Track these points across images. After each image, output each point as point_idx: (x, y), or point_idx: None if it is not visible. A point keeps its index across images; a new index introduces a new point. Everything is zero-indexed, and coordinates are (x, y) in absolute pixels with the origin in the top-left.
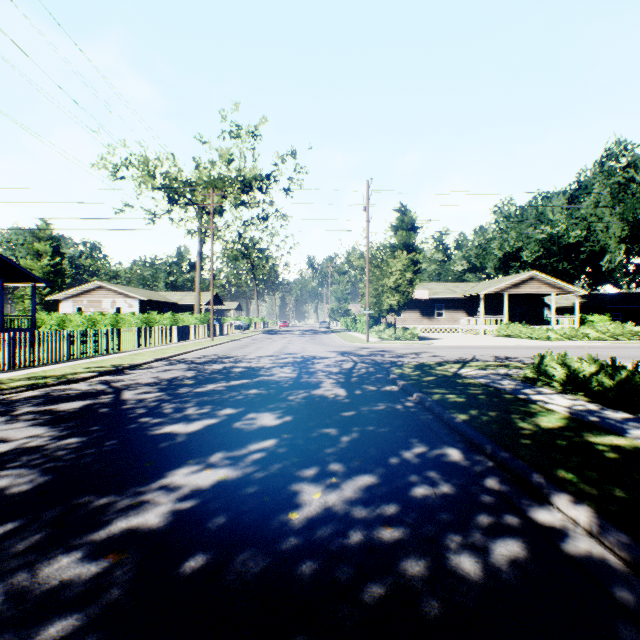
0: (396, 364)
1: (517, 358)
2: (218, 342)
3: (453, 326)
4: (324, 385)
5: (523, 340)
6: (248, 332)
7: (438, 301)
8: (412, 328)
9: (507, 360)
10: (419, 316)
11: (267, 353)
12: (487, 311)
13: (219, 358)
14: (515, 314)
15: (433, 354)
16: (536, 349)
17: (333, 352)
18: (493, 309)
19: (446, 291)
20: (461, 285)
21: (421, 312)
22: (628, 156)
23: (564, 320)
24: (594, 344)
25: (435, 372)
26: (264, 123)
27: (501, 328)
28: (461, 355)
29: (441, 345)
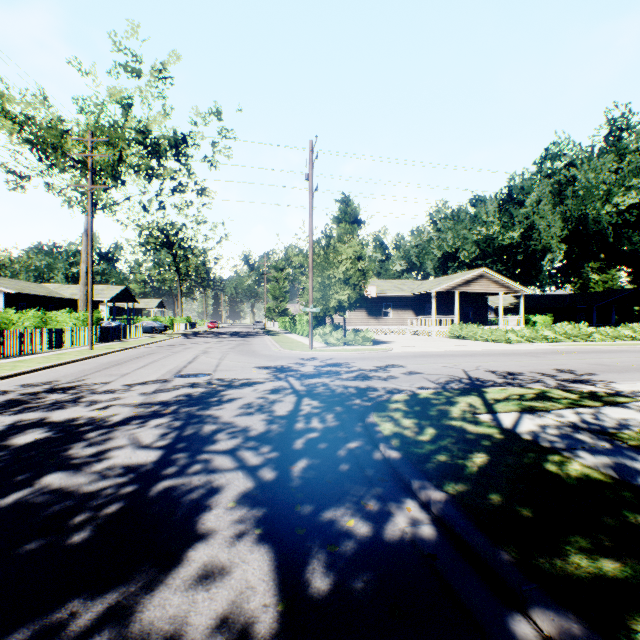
0: (369, 398)
1: (525, 374)
2: (95, 353)
3: (401, 327)
4: (211, 521)
5: (482, 343)
6: (162, 335)
7: (386, 299)
8: (365, 330)
9: (520, 380)
10: (366, 316)
11: (153, 375)
12: (435, 311)
13: (44, 392)
14: (462, 314)
15: (407, 369)
16: (518, 356)
17: (263, 369)
18: (441, 309)
19: (394, 288)
20: (408, 283)
21: (368, 311)
22: (567, 156)
23: (511, 320)
24: (562, 347)
25: (464, 428)
26: (175, 61)
27: (454, 329)
28: (446, 370)
29: (403, 352)
